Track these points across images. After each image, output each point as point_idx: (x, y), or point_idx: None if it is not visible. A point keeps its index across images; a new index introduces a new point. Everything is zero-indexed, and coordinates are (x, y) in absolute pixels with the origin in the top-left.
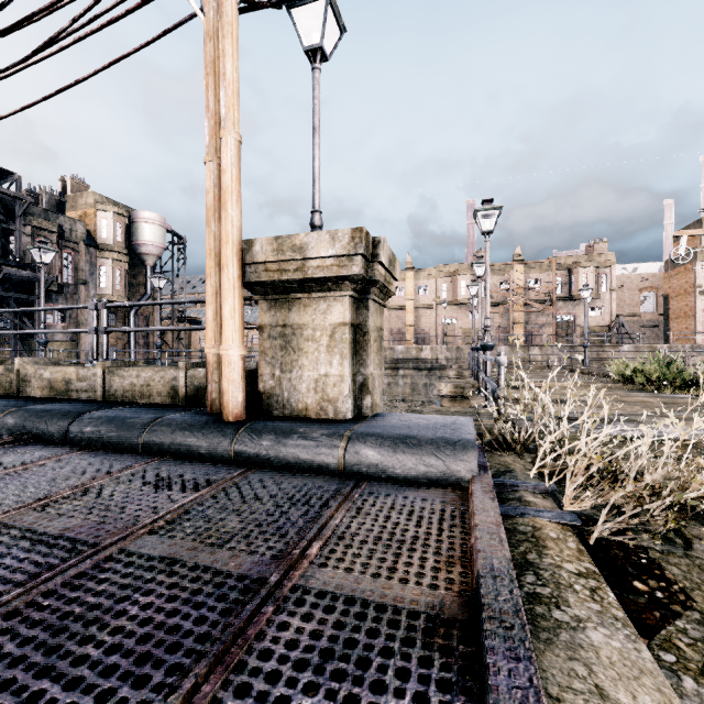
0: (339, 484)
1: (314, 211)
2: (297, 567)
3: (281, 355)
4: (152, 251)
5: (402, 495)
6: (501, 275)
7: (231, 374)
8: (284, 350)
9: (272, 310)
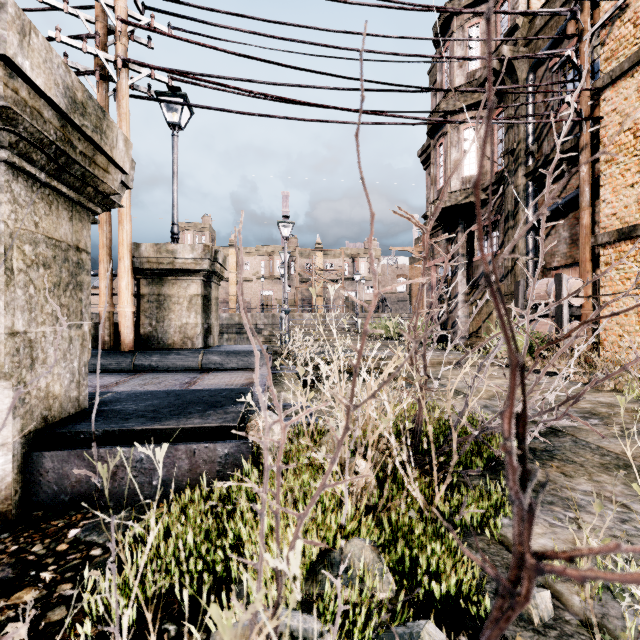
0: (201, 371)
1: (174, 224)
2: (194, 383)
3: (156, 312)
4: None
5: (232, 371)
6: (307, 258)
7: (126, 323)
8: (159, 309)
9: (150, 285)
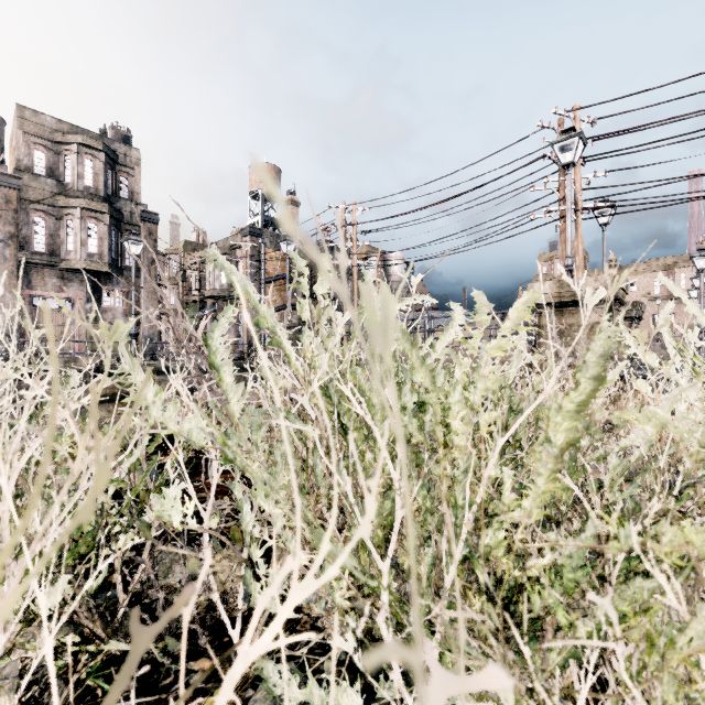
0: None
1: None
2: None
3: None
4: (397, 279)
5: None
6: None
7: None
8: None
9: None
